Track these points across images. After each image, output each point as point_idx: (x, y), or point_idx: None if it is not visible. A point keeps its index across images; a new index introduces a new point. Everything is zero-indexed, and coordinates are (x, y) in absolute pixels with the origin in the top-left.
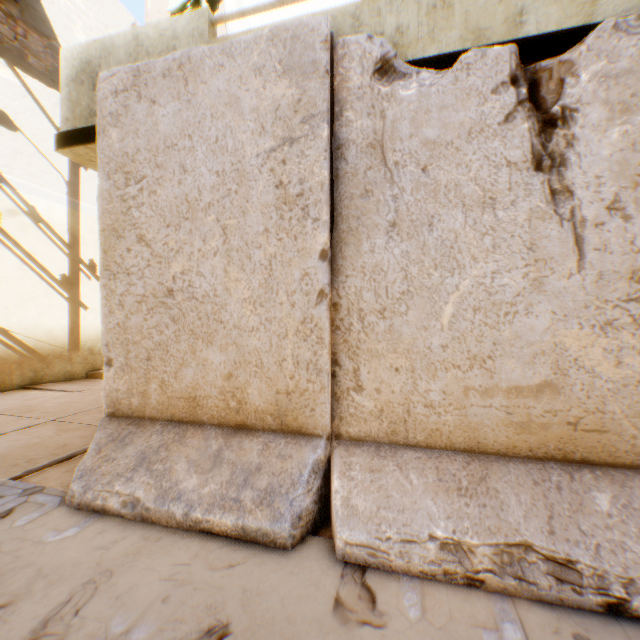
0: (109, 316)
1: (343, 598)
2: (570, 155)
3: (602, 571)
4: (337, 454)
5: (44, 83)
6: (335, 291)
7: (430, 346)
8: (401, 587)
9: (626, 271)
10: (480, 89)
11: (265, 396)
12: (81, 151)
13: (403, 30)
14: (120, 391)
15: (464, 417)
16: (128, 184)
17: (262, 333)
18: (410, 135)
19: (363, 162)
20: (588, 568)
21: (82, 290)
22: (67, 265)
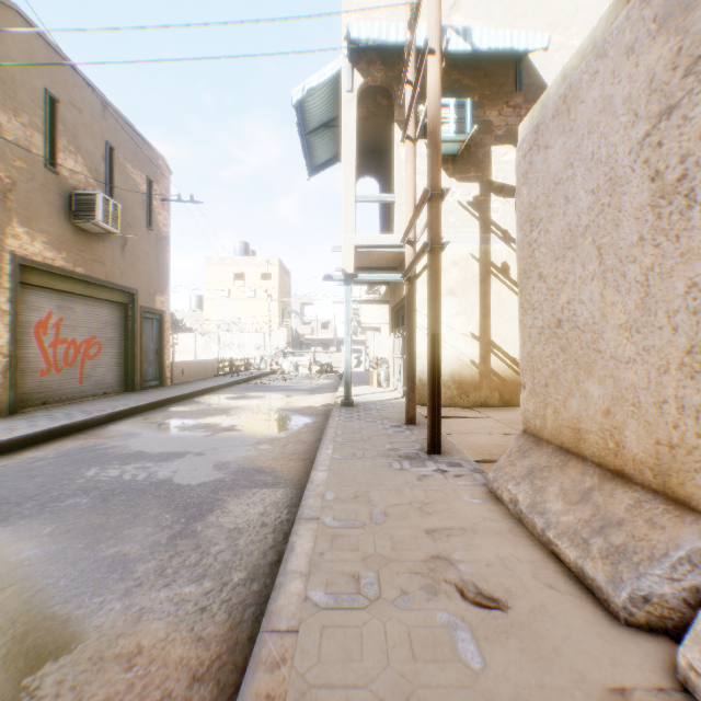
0: (522, 346)
1: (630, 695)
2: None
3: None
4: None
5: None
6: None
7: None
8: None
9: None
10: None
11: (641, 444)
12: None
13: None
14: (528, 411)
15: None
16: (531, 230)
17: (637, 365)
18: None
19: None
20: None
21: None
22: None
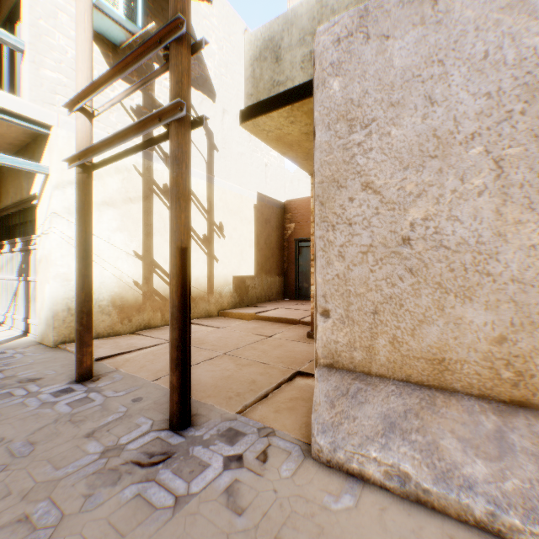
0: (326, 267)
1: None
2: None
3: None
4: None
5: (193, 87)
6: None
7: None
8: None
9: None
10: None
11: None
12: (260, 121)
13: None
14: (338, 343)
15: None
16: (351, 131)
17: None
18: None
19: None
20: None
21: (214, 246)
22: (206, 227)
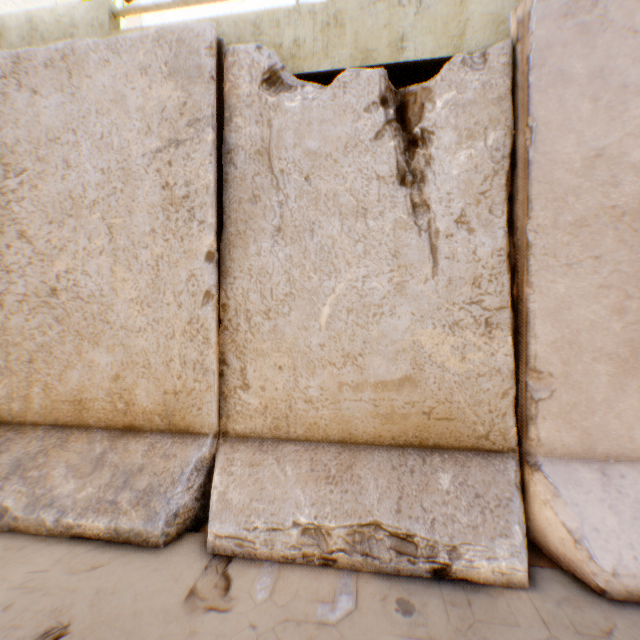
0: None
1: (198, 588)
2: (428, 173)
3: (434, 542)
4: (222, 451)
5: None
6: (224, 292)
7: (310, 345)
8: (259, 573)
9: (471, 277)
10: (355, 107)
11: (153, 397)
12: None
13: (300, 43)
14: (0, 396)
15: (338, 411)
16: (8, 176)
17: (150, 333)
18: (294, 145)
19: (251, 168)
20: (424, 540)
21: None
22: None
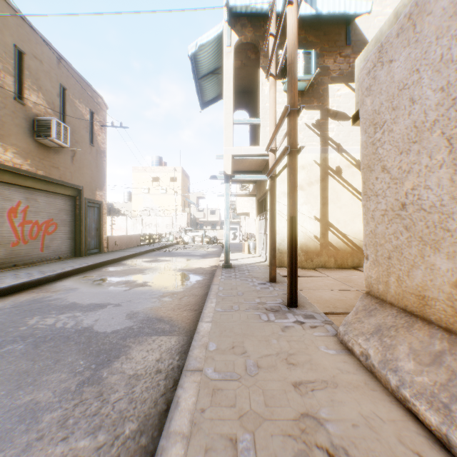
0: (365, 226)
1: None
2: None
3: None
4: None
5: None
6: None
7: None
8: None
9: None
10: None
11: None
12: None
13: None
14: (371, 278)
15: None
16: (375, 132)
17: None
18: None
19: None
20: None
21: None
22: None
